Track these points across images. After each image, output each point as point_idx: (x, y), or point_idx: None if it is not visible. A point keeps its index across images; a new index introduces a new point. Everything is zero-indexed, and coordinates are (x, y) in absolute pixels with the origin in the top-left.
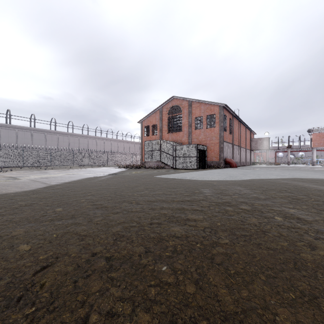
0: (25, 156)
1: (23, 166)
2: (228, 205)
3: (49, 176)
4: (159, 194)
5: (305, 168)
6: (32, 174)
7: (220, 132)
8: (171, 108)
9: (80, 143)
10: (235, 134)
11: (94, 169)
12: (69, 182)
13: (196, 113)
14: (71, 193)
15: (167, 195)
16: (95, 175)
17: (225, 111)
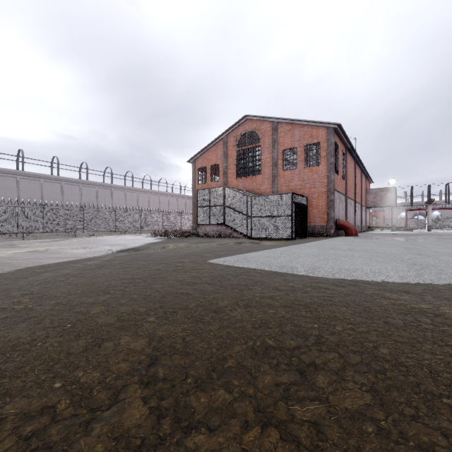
0: None
1: None
2: None
3: None
4: None
5: None
6: None
7: (329, 173)
8: (242, 135)
9: (99, 196)
10: (348, 179)
11: (106, 239)
12: None
13: (286, 143)
14: None
15: None
16: (88, 253)
17: (336, 137)
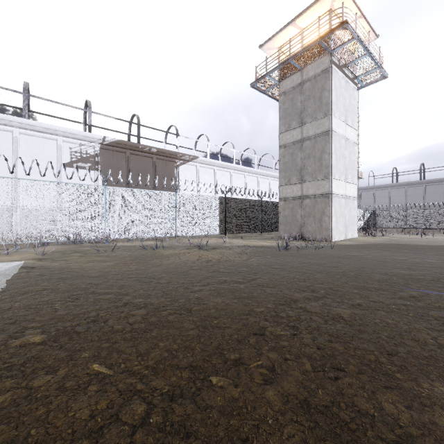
0: None
1: None
2: None
3: None
4: None
5: None
6: None
7: None
8: None
9: None
10: None
11: None
12: None
13: None
14: None
15: None
16: None
17: None
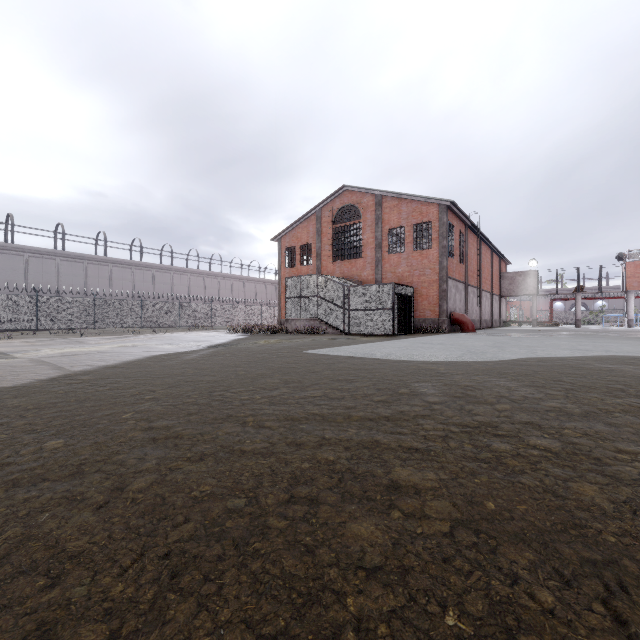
0: (41, 309)
1: (37, 328)
2: (493, 434)
3: (80, 351)
4: (315, 396)
5: (617, 333)
6: (50, 346)
7: (441, 259)
8: (339, 209)
9: (156, 281)
10: (470, 263)
11: (182, 336)
12: (114, 365)
13: (391, 220)
14: (108, 393)
15: (333, 399)
16: (180, 348)
17: (451, 215)
